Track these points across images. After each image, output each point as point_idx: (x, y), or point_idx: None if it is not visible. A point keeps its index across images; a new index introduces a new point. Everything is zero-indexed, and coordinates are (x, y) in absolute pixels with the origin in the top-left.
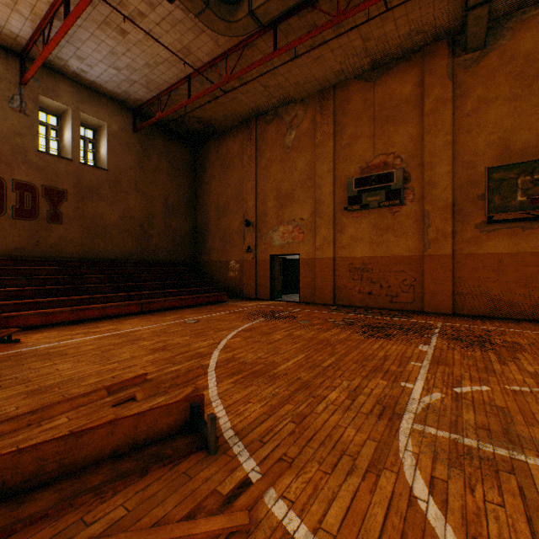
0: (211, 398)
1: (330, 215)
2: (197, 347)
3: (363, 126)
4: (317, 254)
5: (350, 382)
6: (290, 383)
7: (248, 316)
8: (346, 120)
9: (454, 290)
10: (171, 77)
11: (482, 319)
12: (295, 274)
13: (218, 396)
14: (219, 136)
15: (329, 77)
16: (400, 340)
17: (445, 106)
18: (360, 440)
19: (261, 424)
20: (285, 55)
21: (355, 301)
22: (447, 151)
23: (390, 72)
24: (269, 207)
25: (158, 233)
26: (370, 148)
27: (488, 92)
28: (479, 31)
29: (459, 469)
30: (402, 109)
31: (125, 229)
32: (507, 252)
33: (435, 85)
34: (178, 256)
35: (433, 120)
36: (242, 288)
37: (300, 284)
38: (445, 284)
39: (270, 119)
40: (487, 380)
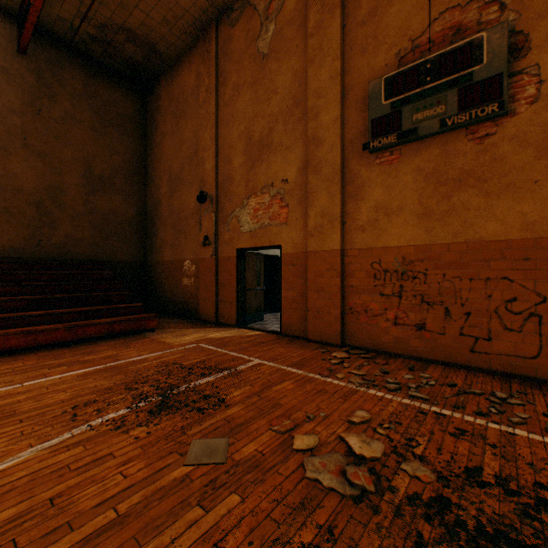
0: None
1: (335, 164)
2: None
3: None
4: (310, 245)
5: None
6: None
7: (104, 392)
8: None
9: None
10: None
11: None
12: None
13: None
14: (171, 70)
15: None
16: None
17: None
18: None
19: None
20: None
21: (387, 342)
22: None
23: None
24: (234, 168)
25: (72, 218)
26: (421, 4)
27: None
28: None
29: None
30: None
31: (2, 208)
32: None
33: None
34: (113, 254)
35: None
36: (198, 304)
37: (282, 300)
38: None
39: (237, 15)
40: None
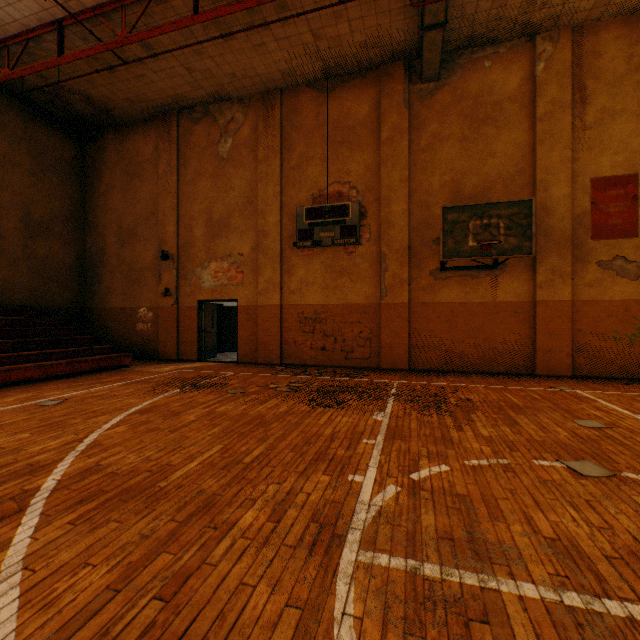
0: (2, 573)
1: (277, 251)
2: (35, 452)
3: (316, 146)
4: (260, 301)
5: (280, 487)
6: (182, 505)
7: (155, 387)
8: (296, 134)
9: (410, 343)
10: (26, 14)
11: (437, 374)
12: (235, 326)
13: (23, 563)
14: (122, 129)
15: (275, 77)
16: (353, 408)
17: (402, 136)
18: (273, 614)
19: (89, 623)
20: (215, 29)
21: (307, 359)
22: (404, 187)
23: (345, 86)
24: (196, 236)
25: (11, 263)
26: (324, 173)
27: (442, 128)
28: (434, 59)
29: (419, 638)
30: (359, 132)
31: None
32: (459, 301)
33: (392, 111)
34: (52, 299)
35: (390, 151)
36: (157, 346)
37: (238, 339)
38: (402, 336)
39: (198, 117)
40: (446, 455)
